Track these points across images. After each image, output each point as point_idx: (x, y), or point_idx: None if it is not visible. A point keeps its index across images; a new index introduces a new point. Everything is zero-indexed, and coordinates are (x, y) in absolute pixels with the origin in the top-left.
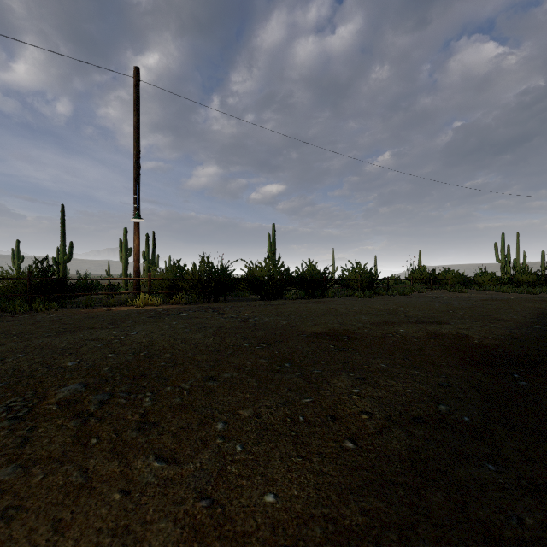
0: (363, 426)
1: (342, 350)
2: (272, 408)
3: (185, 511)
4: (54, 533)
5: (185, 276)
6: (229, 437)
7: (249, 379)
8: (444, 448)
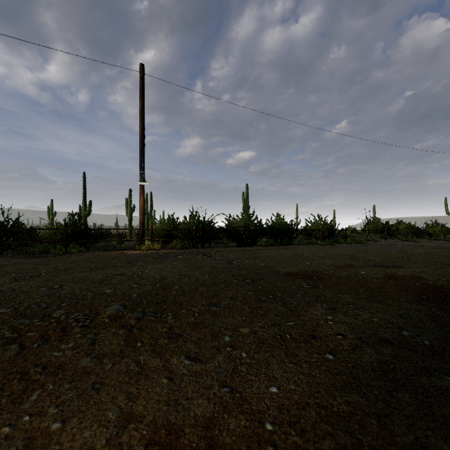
0: (339, 344)
1: (313, 287)
2: (264, 327)
3: (214, 393)
4: (128, 401)
5: (178, 227)
6: (235, 346)
7: (243, 306)
8: (408, 363)
